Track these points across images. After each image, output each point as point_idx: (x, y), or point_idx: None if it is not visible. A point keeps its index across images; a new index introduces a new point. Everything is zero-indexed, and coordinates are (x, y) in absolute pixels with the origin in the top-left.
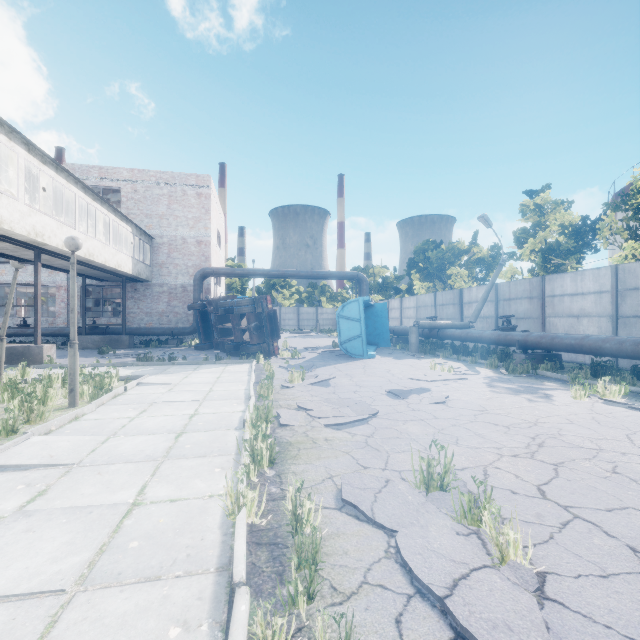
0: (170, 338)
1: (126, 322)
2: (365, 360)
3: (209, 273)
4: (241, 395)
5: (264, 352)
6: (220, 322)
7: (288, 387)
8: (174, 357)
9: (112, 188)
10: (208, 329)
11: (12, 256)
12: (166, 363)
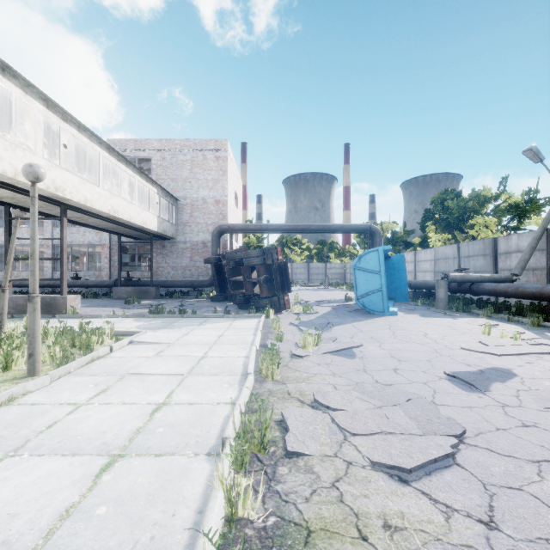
0: (192, 290)
1: (156, 275)
2: (387, 317)
3: (225, 229)
4: (238, 367)
5: (274, 306)
6: (233, 275)
7: (300, 356)
8: (184, 309)
9: (145, 157)
10: (223, 282)
11: (51, 215)
12: (175, 316)
